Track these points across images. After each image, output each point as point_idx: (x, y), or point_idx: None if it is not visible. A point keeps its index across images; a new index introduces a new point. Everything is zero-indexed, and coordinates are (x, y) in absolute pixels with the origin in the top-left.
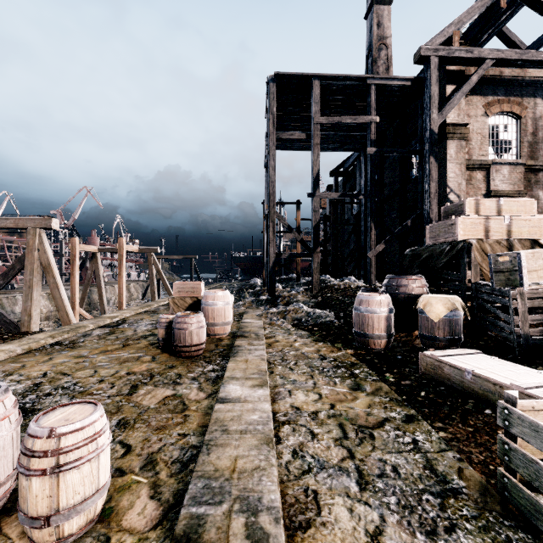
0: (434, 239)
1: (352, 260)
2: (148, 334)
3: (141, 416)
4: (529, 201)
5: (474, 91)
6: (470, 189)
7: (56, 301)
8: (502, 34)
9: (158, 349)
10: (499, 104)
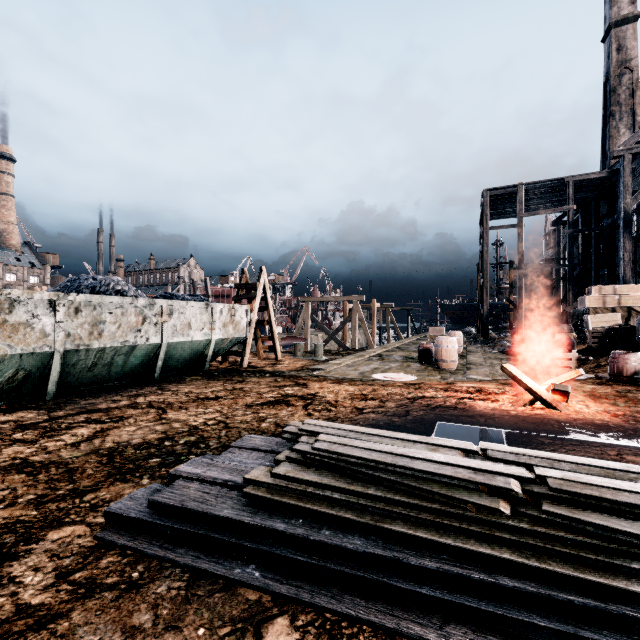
0: (580, 306)
1: None
2: None
3: None
4: (635, 286)
5: None
6: None
7: (366, 336)
8: None
9: None
10: None
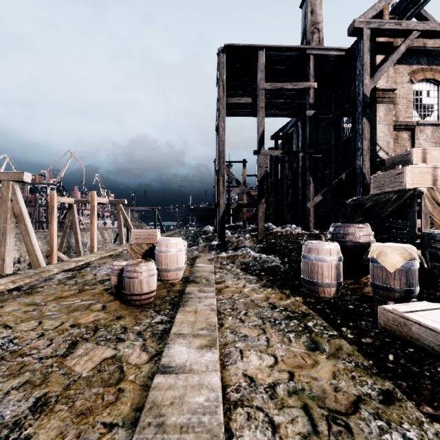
0: (379, 189)
1: (291, 210)
2: (105, 279)
3: (67, 390)
4: None
5: (401, 60)
6: (397, 147)
7: (27, 247)
8: (420, 15)
9: (111, 296)
10: (422, 72)
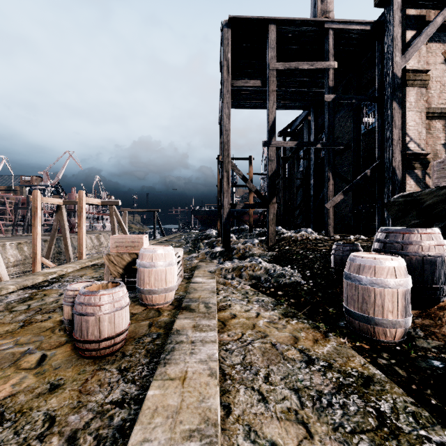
0: None
1: (302, 212)
2: None
3: None
4: None
5: (433, 38)
6: (429, 138)
7: None
8: None
9: (63, 335)
10: None
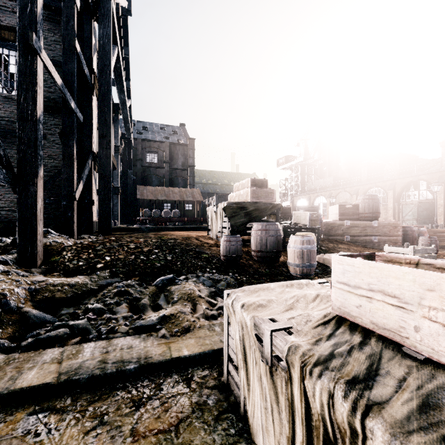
0: (257, 199)
1: None
2: None
3: None
4: None
5: None
6: None
7: None
8: None
9: None
10: None
